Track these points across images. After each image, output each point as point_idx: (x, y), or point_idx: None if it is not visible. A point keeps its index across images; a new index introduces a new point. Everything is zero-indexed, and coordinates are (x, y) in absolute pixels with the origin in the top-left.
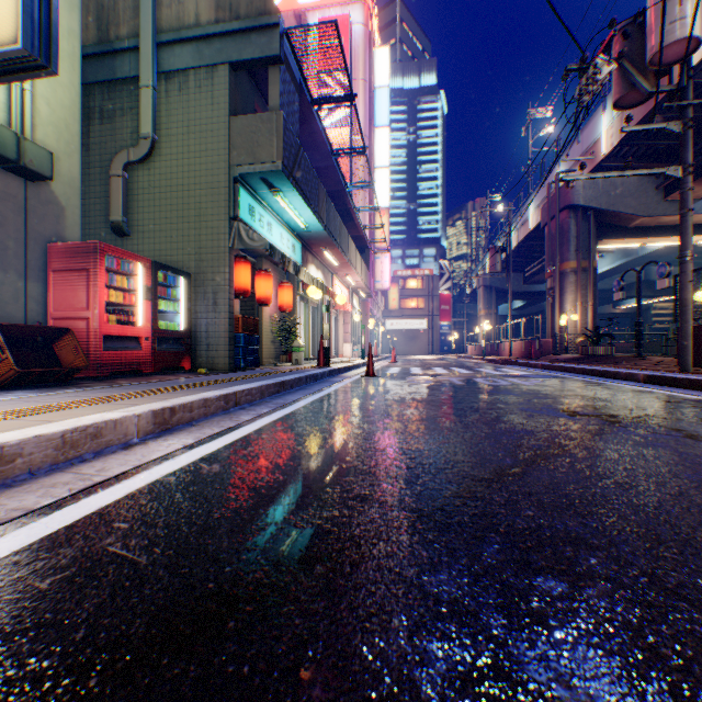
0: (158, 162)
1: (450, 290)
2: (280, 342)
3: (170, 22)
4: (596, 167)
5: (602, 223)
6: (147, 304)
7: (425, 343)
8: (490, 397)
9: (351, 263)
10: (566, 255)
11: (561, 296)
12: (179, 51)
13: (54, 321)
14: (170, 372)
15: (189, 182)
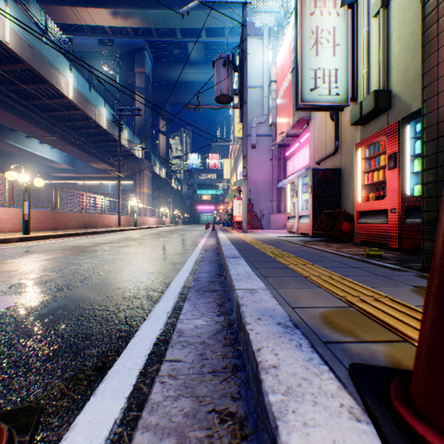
0: None
1: None
2: None
3: None
4: None
5: None
6: (391, 173)
7: None
8: (60, 259)
9: None
10: None
11: None
12: None
13: None
14: None
15: None
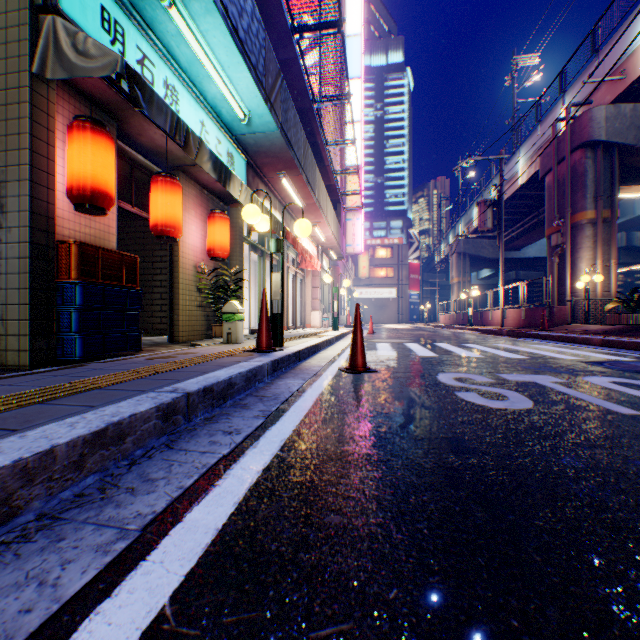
0: None
1: (419, 259)
2: (215, 307)
3: None
4: (627, 89)
5: (623, 165)
6: None
7: (394, 312)
8: None
9: (320, 207)
10: (582, 203)
11: (573, 254)
12: None
13: None
14: None
15: None
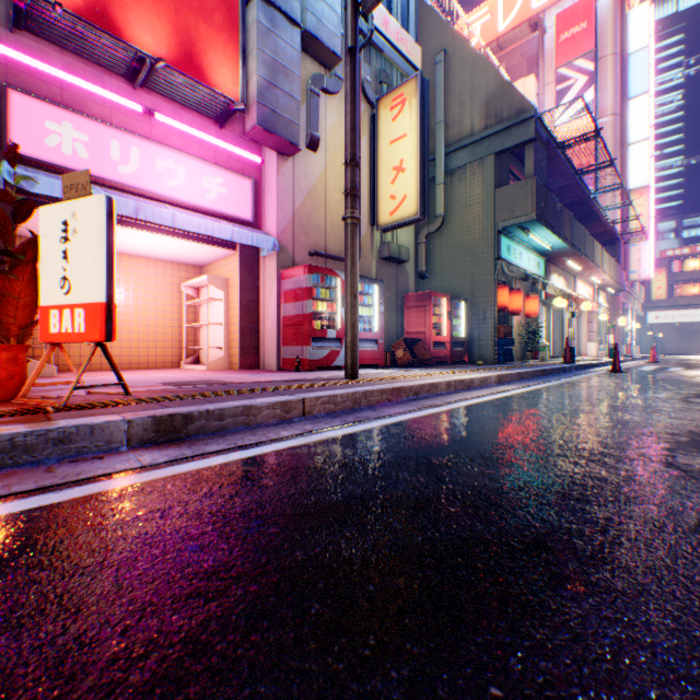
0: (444, 229)
1: None
2: (523, 343)
3: (452, 137)
4: None
5: None
6: (447, 322)
7: None
8: None
9: (595, 265)
10: None
11: None
12: (458, 154)
13: (406, 335)
14: (454, 363)
15: (465, 239)
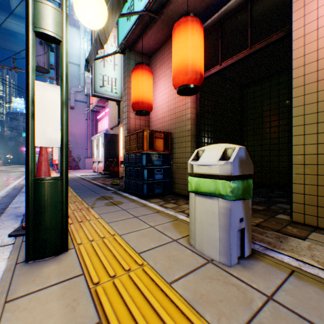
0: None
1: None
2: None
3: None
4: None
5: None
6: None
7: None
8: None
9: None
10: None
11: None
12: None
13: None
14: None
15: None
